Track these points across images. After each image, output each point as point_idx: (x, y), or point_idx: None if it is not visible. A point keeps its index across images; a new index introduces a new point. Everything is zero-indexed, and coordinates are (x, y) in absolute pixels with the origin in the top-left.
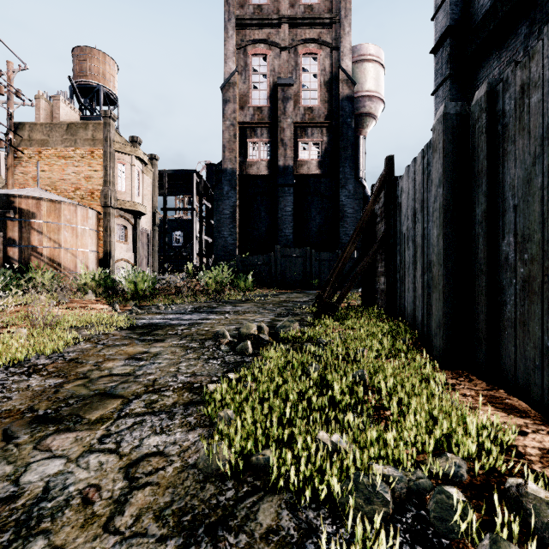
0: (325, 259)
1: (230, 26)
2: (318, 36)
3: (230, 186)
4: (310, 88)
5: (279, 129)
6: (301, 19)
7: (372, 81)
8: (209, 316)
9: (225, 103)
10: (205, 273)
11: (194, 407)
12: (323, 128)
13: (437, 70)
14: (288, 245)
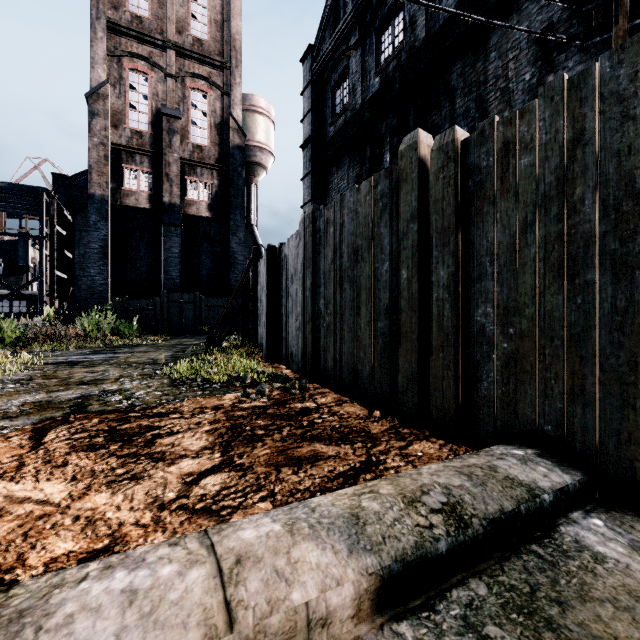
0: (216, 305)
1: (99, 26)
2: (209, 75)
3: (99, 216)
4: (200, 126)
5: (164, 162)
6: (190, 51)
7: (263, 134)
8: (114, 355)
9: (92, 115)
10: (83, 319)
11: (153, 377)
12: (214, 170)
13: (304, 163)
14: (175, 289)
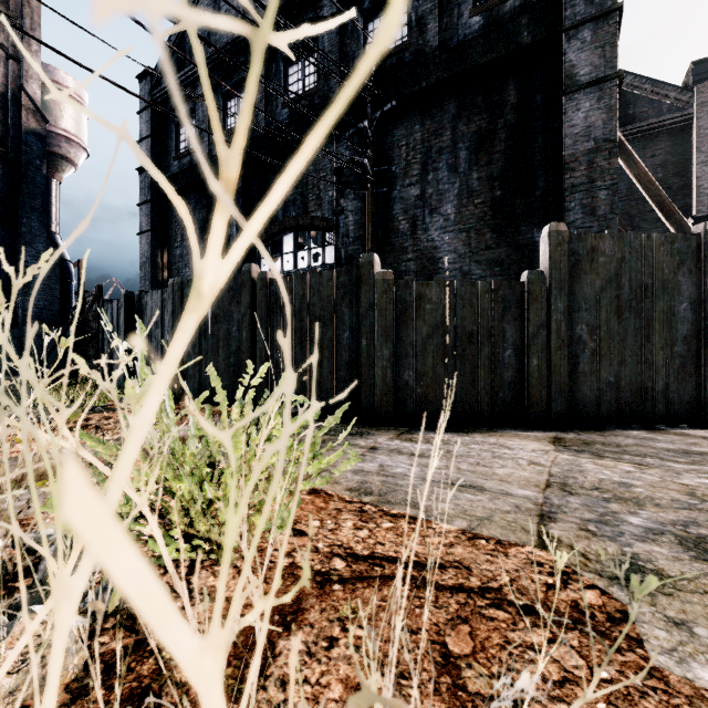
0: None
1: None
2: None
3: None
4: None
5: None
6: None
7: (72, 122)
8: None
9: None
10: None
11: None
12: None
13: (142, 189)
14: None
